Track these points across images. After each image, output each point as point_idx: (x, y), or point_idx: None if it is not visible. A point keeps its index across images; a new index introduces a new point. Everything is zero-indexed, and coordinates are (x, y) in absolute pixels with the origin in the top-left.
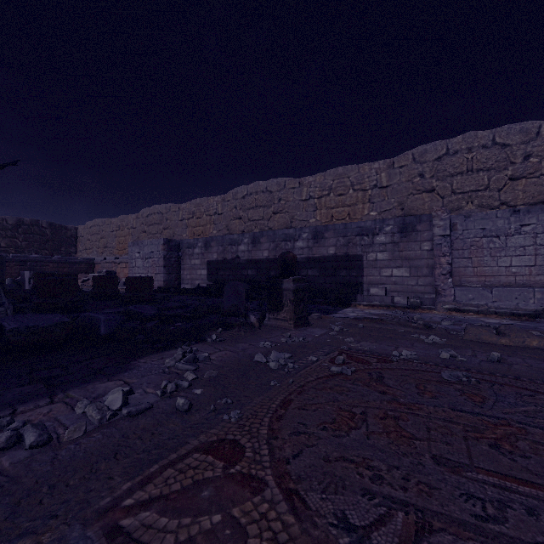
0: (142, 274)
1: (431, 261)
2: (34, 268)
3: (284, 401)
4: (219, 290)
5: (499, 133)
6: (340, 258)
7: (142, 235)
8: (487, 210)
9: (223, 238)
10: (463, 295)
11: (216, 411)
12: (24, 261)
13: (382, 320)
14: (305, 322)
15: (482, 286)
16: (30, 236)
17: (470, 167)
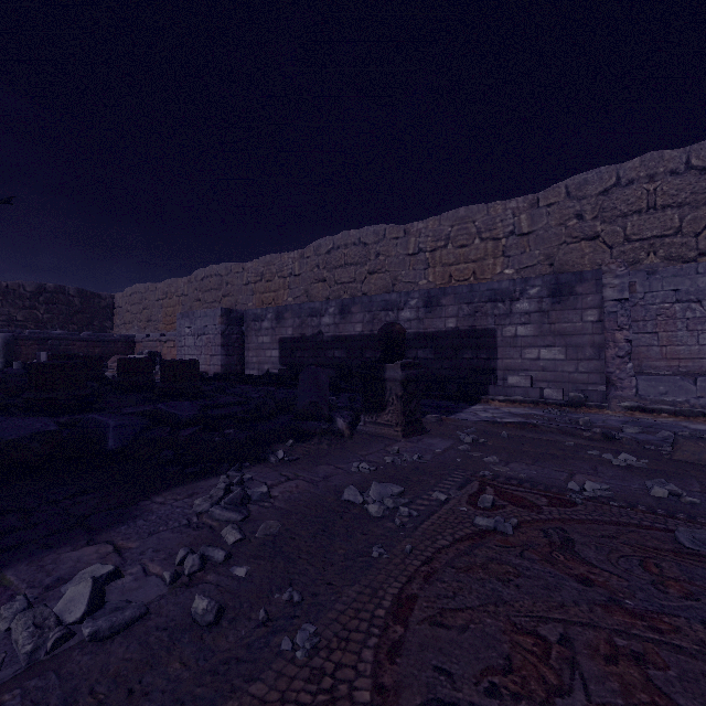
0: (193, 357)
1: (598, 337)
2: (57, 348)
3: (399, 600)
4: (296, 377)
5: (696, 153)
6: (463, 334)
7: (195, 305)
8: (678, 264)
9: (301, 307)
10: (650, 387)
11: (268, 625)
12: (44, 339)
13: (536, 426)
14: (419, 428)
15: (678, 374)
16: (53, 307)
17: (652, 203)
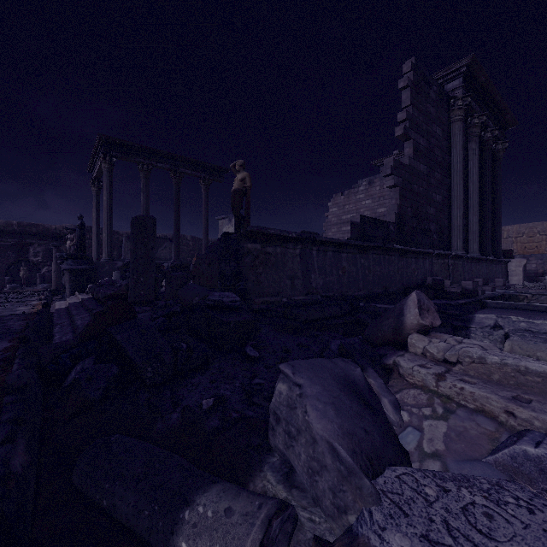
0: None
1: None
2: None
3: None
4: None
5: None
6: (539, 269)
7: None
8: None
9: None
10: None
11: None
12: None
13: None
14: None
15: None
16: None
17: None
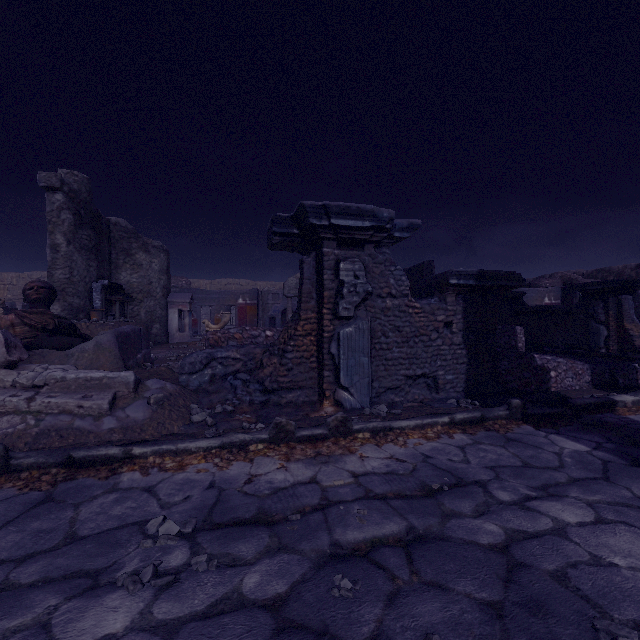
0: None
1: None
2: None
3: None
4: None
5: None
6: None
7: None
8: None
9: None
10: None
11: None
12: None
13: None
14: None
15: None
16: None
17: None
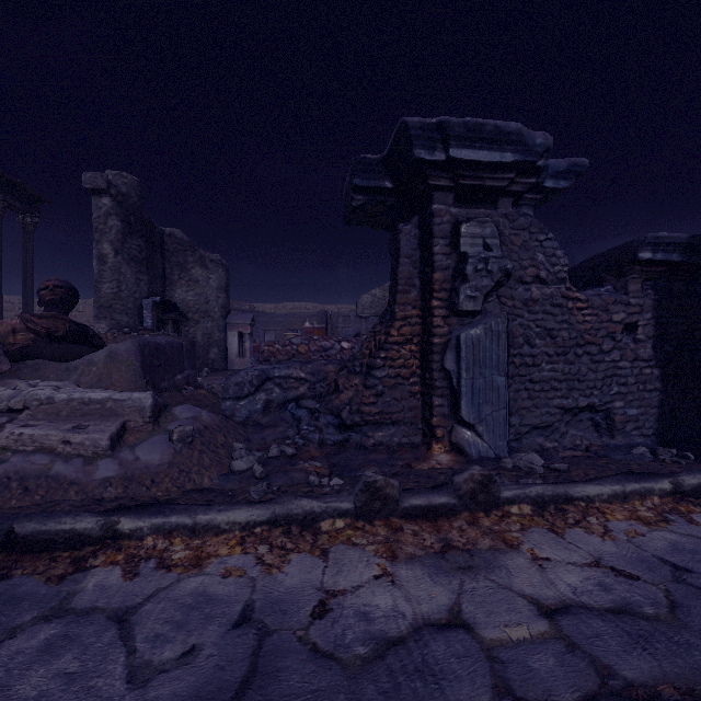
0: None
1: None
2: None
3: None
4: None
5: None
6: None
7: None
8: None
9: None
10: None
11: None
12: None
13: None
14: None
15: None
16: None
17: None
